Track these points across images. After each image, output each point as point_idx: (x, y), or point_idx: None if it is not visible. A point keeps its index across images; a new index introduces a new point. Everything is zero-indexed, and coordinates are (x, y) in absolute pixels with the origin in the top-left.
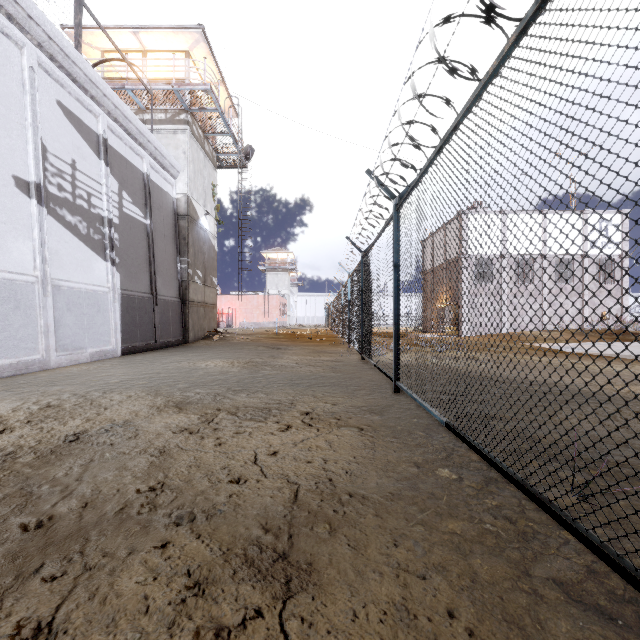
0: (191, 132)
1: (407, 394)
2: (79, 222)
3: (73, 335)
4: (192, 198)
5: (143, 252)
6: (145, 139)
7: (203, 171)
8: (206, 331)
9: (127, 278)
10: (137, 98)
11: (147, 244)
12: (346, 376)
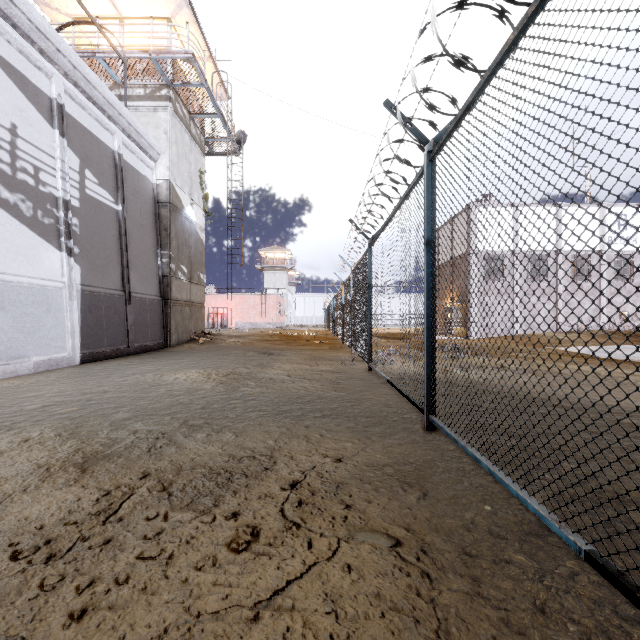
0: (174, 110)
1: (456, 443)
2: (21, 201)
3: (9, 341)
4: (175, 184)
5: (113, 242)
6: (115, 111)
7: (189, 155)
8: (192, 333)
9: (90, 272)
10: (111, 70)
11: (118, 233)
12: (352, 397)
